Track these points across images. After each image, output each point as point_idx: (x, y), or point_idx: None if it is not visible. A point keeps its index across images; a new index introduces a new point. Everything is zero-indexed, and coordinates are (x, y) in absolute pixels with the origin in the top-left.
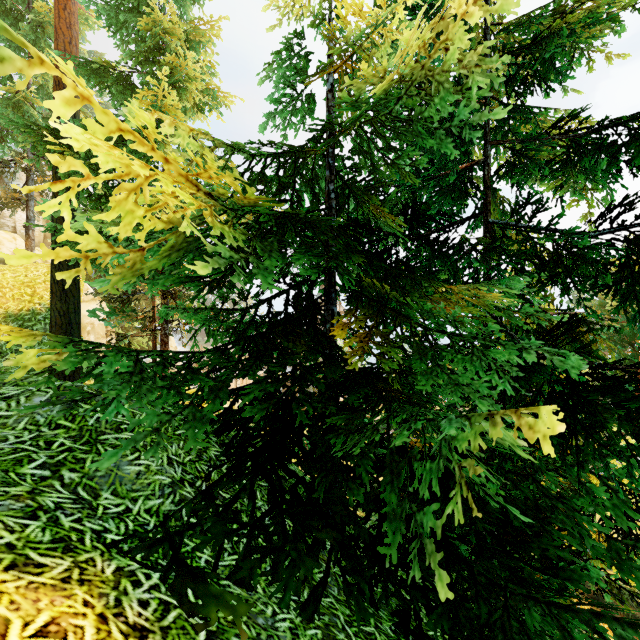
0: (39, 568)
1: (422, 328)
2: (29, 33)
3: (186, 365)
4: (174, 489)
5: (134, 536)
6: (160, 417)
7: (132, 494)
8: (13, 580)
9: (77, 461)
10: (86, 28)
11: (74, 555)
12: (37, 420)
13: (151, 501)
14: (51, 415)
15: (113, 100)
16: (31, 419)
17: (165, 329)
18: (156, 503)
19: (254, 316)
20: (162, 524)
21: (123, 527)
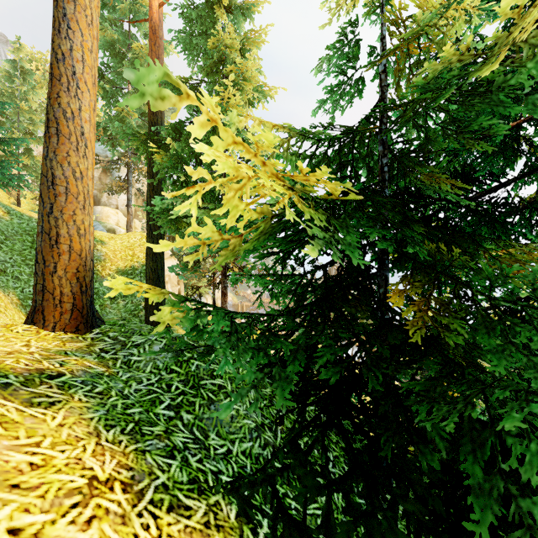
0: (187, 510)
1: (496, 299)
2: (129, 67)
3: (267, 328)
4: (259, 433)
5: (241, 480)
6: (254, 376)
7: (230, 436)
8: (174, 523)
9: (190, 404)
10: (165, 55)
11: (206, 497)
12: (158, 365)
13: (244, 444)
14: (166, 361)
15: (187, 107)
16: (154, 364)
17: (224, 283)
18: (248, 446)
19: (311, 280)
20: (260, 471)
21: (230, 469)
